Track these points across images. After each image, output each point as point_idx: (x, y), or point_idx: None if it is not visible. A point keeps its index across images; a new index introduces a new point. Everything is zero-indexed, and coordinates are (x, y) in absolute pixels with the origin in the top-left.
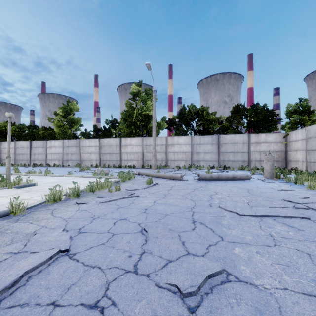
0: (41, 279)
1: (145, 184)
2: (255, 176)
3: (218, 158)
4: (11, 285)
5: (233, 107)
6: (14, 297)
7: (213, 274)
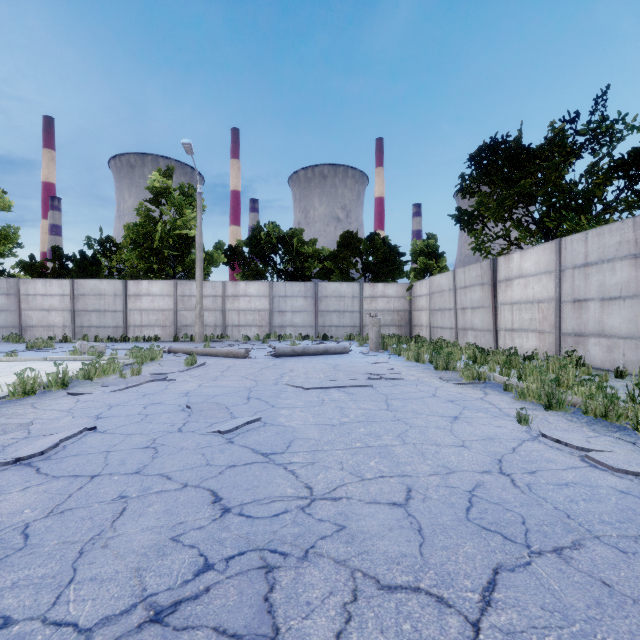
0: (79, 445)
1: (183, 366)
2: (361, 349)
3: (316, 322)
4: (55, 446)
5: (341, 235)
6: (61, 454)
7: (251, 421)
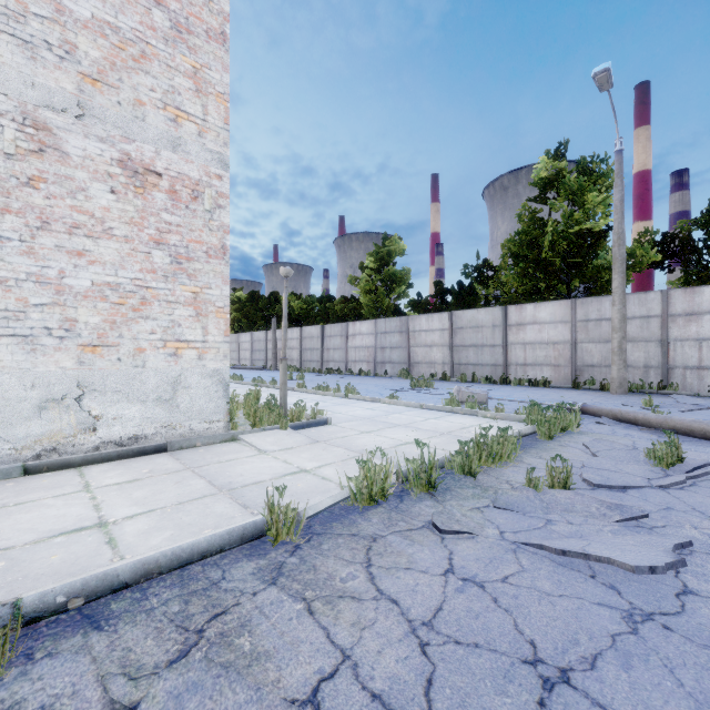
0: None
1: (645, 461)
2: None
3: None
4: None
5: None
6: None
7: None
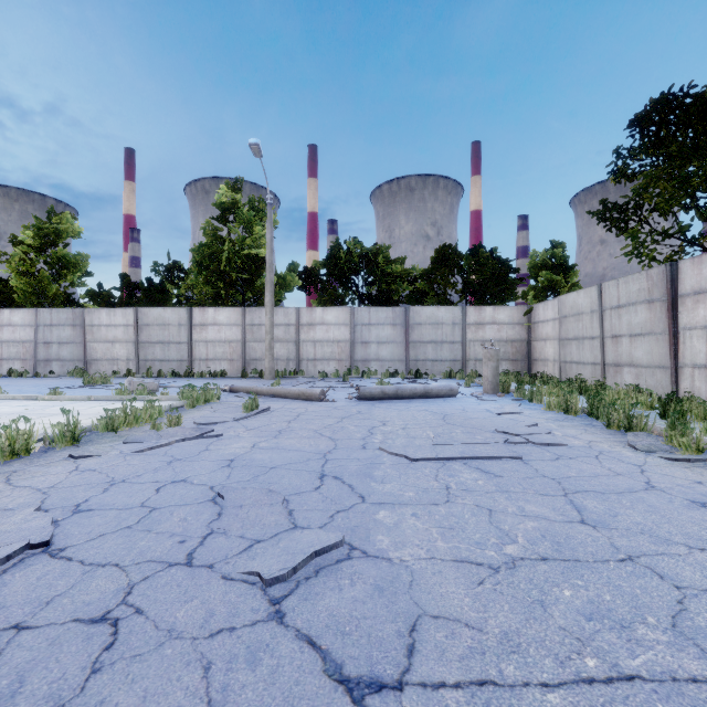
0: None
1: (241, 411)
2: (469, 390)
3: (407, 355)
4: None
5: (436, 250)
6: None
7: (324, 550)
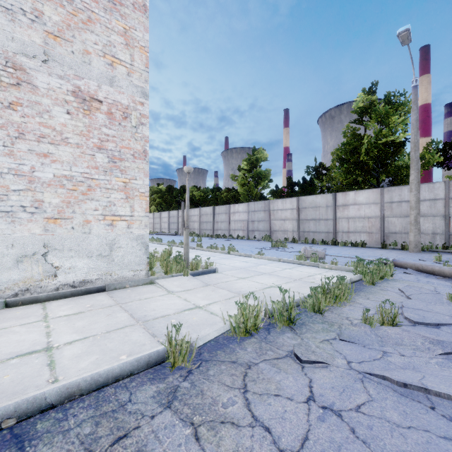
0: None
1: (448, 303)
2: None
3: None
4: None
5: None
6: None
7: None
